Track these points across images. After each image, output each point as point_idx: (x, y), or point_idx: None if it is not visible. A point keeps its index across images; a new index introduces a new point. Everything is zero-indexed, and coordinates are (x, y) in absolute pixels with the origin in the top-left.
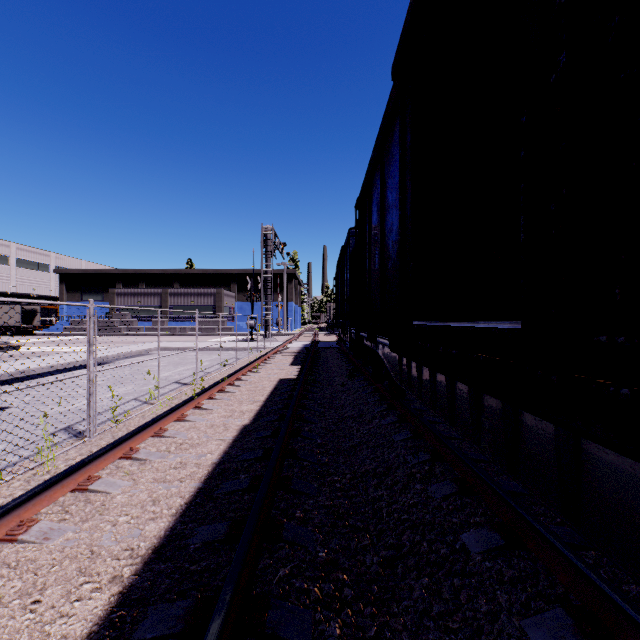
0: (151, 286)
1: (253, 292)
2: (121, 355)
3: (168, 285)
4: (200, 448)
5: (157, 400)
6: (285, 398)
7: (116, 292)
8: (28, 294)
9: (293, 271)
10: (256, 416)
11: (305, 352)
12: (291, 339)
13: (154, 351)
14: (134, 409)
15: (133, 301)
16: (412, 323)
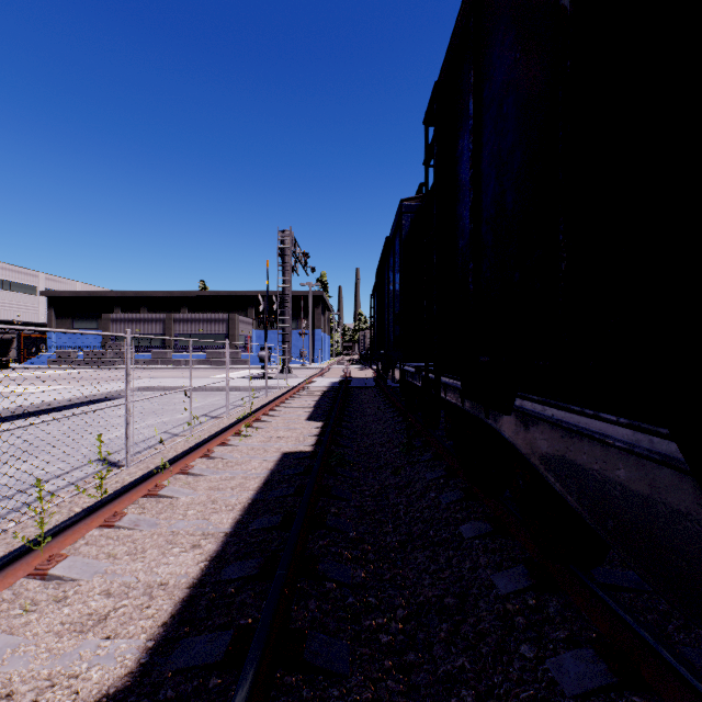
0: (154, 311)
1: (267, 315)
2: (75, 399)
3: (174, 310)
4: None
5: (7, 520)
6: (275, 525)
7: (111, 318)
8: (11, 321)
9: (321, 293)
10: (172, 622)
11: (332, 395)
12: (316, 375)
13: (136, 391)
14: None
15: (131, 328)
16: None
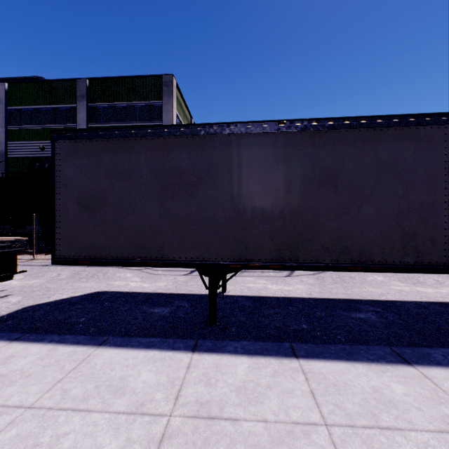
0: None
1: None
2: None
3: None
4: None
5: None
6: None
7: None
8: None
9: None
10: None
11: None
12: None
13: None
14: None
15: None
16: None
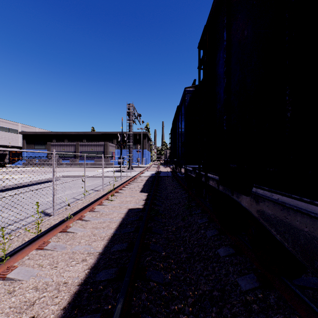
0: (71, 141)
1: (121, 142)
2: (33, 182)
3: (80, 140)
4: None
5: None
6: (124, 249)
7: (51, 144)
8: (6, 145)
9: (146, 133)
10: (68, 307)
11: (151, 180)
12: (144, 170)
13: (61, 178)
14: None
15: (60, 149)
16: None
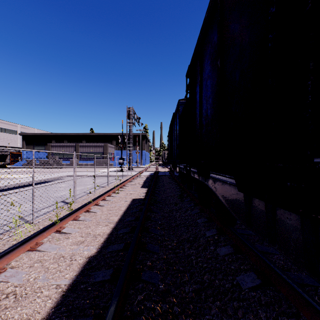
0: (70, 142)
1: (122, 144)
2: (42, 180)
3: (79, 141)
4: (21, 307)
5: (36, 219)
6: (133, 219)
7: (51, 145)
8: (5, 146)
9: (145, 134)
10: (105, 242)
11: (150, 178)
12: (143, 170)
13: (65, 177)
14: (11, 230)
15: (60, 150)
16: (312, 160)
